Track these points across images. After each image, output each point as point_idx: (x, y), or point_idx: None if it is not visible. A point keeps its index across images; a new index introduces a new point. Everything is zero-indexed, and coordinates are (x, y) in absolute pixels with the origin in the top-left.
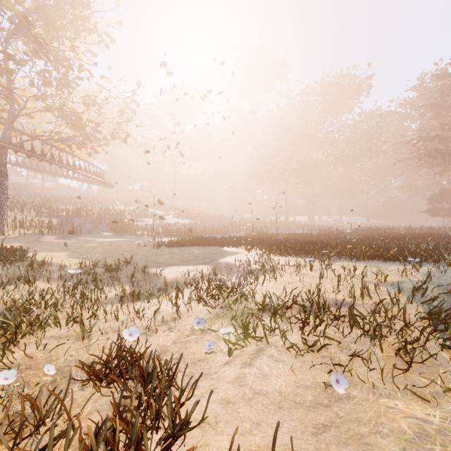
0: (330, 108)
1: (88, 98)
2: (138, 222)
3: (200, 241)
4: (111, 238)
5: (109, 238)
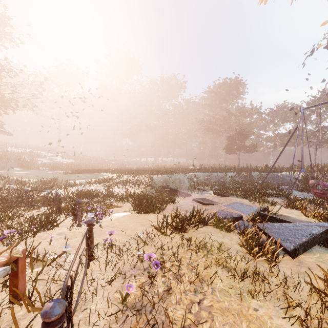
0: (164, 96)
1: (10, 84)
2: (38, 161)
3: (88, 171)
4: (23, 171)
5: (22, 171)
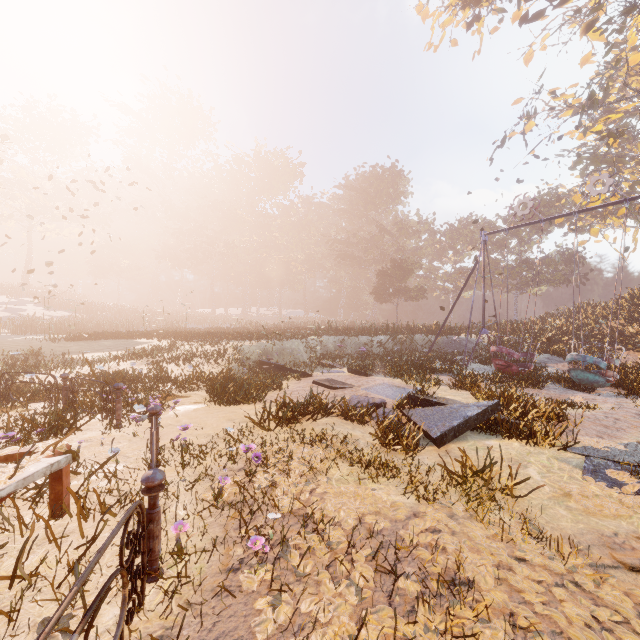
0: (262, 188)
1: None
2: None
3: (106, 335)
4: None
5: None
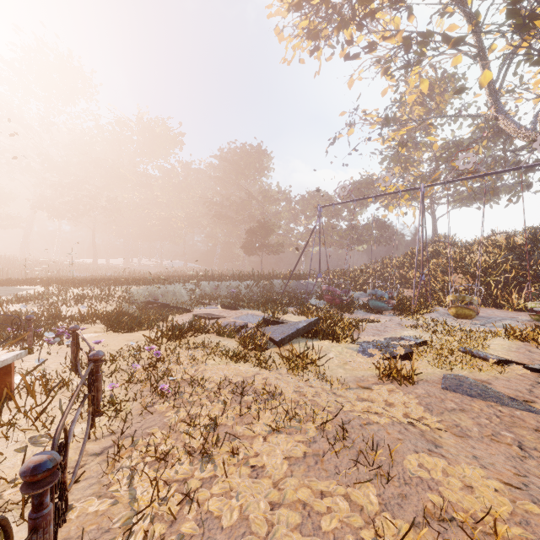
0: (145, 151)
1: None
2: None
3: None
4: None
5: None
